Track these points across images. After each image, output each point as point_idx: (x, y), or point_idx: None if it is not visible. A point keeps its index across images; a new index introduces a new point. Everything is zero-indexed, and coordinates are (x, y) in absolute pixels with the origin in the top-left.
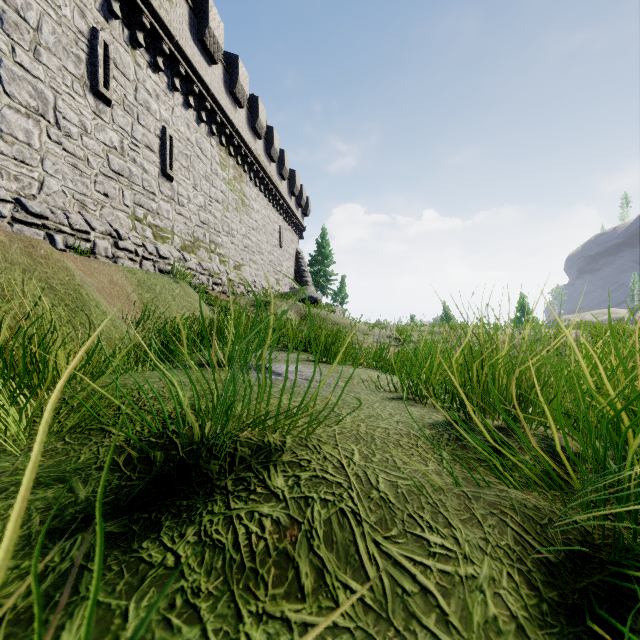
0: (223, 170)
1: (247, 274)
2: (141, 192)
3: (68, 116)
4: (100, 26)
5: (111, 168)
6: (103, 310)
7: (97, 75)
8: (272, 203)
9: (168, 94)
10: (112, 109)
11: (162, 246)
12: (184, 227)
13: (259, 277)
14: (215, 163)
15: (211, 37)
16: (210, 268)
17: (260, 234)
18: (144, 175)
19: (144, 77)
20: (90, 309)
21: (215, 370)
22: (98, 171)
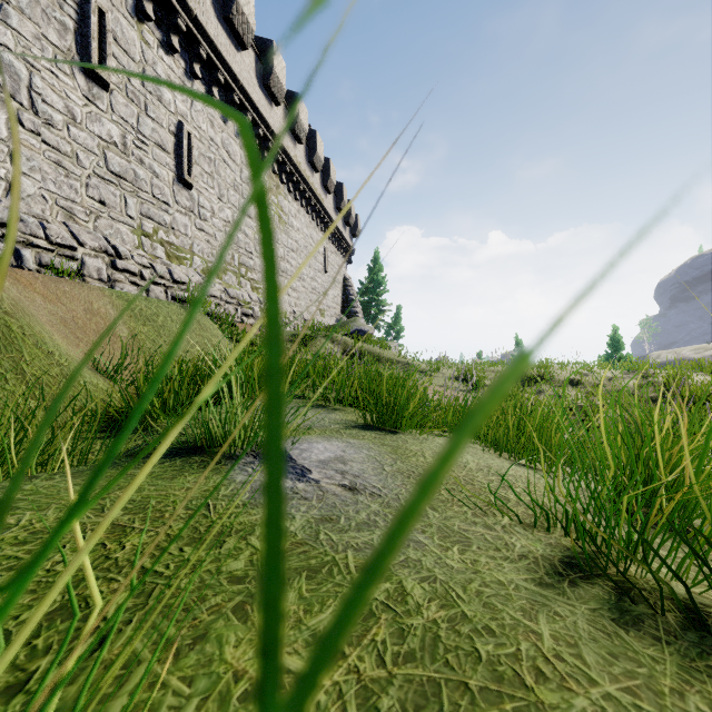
0: None
1: (285, 303)
2: (150, 201)
3: (49, 99)
4: None
5: (109, 169)
6: (48, 351)
7: (89, 49)
8: (315, 221)
9: (186, 82)
10: (111, 95)
11: (177, 268)
12: (207, 246)
13: (300, 307)
14: (246, 170)
15: (239, 14)
16: (239, 296)
17: (301, 257)
18: (154, 180)
19: (154, 59)
20: (21, 350)
21: (184, 465)
22: (91, 172)
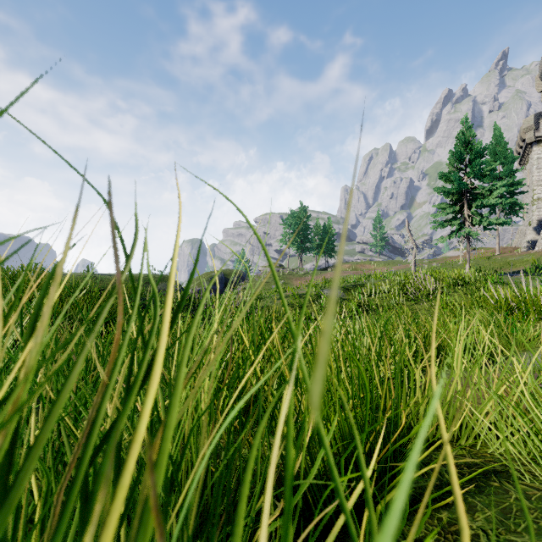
0: None
1: None
2: None
3: None
4: None
5: None
6: None
7: None
8: None
9: None
10: None
11: None
12: None
13: None
14: None
15: None
16: None
17: None
18: None
19: None
20: None
21: None
22: None
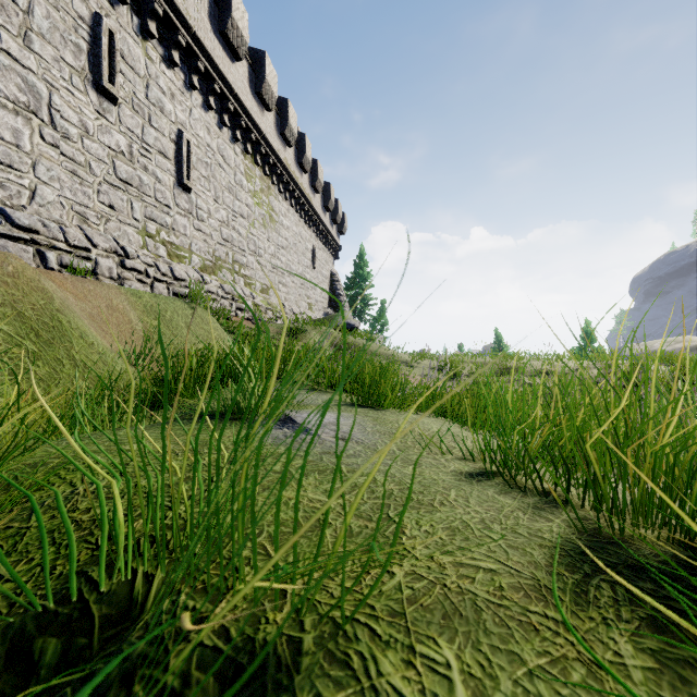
0: (249, 181)
1: (276, 298)
2: (153, 204)
3: (66, 114)
4: (104, 12)
5: (118, 176)
6: (90, 342)
7: (100, 68)
8: (304, 219)
9: (185, 93)
10: (119, 108)
11: (178, 266)
12: (204, 245)
13: (289, 302)
14: (239, 173)
15: (234, 29)
16: (233, 291)
17: (290, 253)
18: (157, 185)
19: (157, 73)
20: (71, 341)
21: (220, 425)
22: (102, 179)
